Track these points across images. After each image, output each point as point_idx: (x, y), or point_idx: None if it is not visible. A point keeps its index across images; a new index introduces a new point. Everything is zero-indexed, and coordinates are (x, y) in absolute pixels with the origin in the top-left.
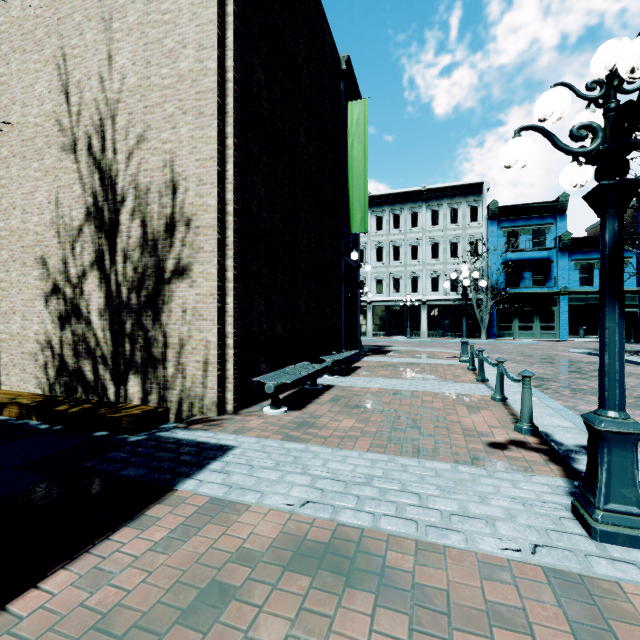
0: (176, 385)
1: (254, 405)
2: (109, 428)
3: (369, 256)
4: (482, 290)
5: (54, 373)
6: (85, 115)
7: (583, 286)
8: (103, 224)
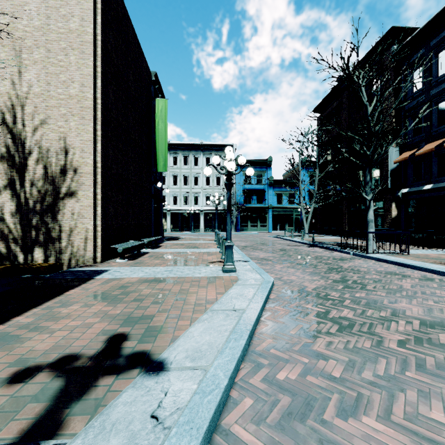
0: (67, 251)
1: (110, 260)
2: (31, 273)
3: (169, 181)
4: (232, 205)
5: None
6: None
7: (279, 204)
8: (14, 164)
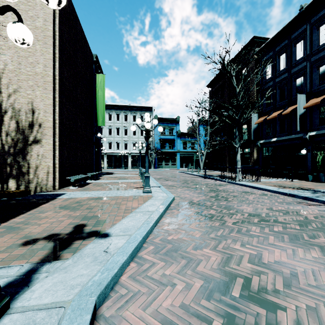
0: (34, 181)
1: (65, 187)
2: (8, 197)
3: (105, 132)
4: (152, 149)
5: None
6: None
7: (184, 149)
8: None
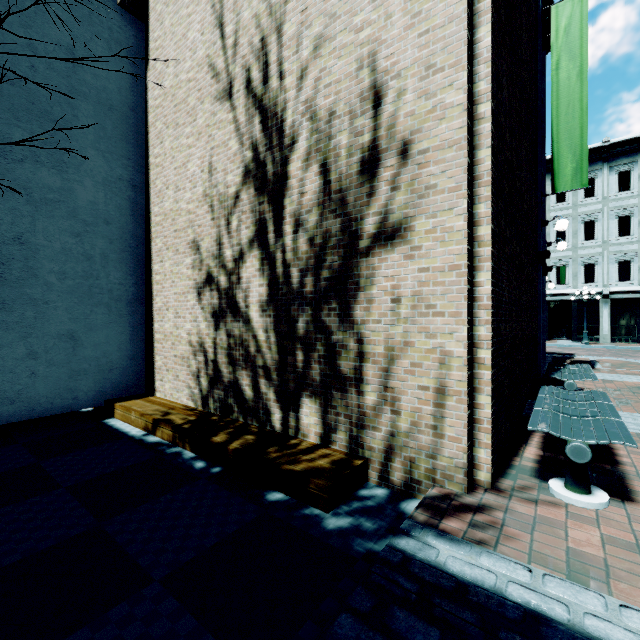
0: (380, 423)
1: (508, 467)
2: (287, 488)
3: None
4: None
5: (207, 383)
6: (242, 43)
7: None
8: (265, 183)
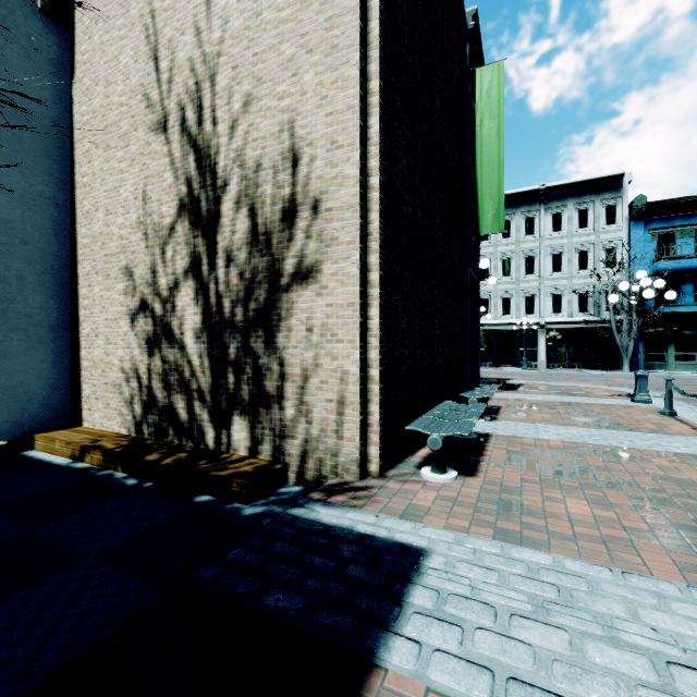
0: (297, 432)
1: (400, 463)
2: (214, 491)
3: None
4: (624, 309)
5: (141, 409)
6: (177, 81)
7: None
8: (200, 218)
